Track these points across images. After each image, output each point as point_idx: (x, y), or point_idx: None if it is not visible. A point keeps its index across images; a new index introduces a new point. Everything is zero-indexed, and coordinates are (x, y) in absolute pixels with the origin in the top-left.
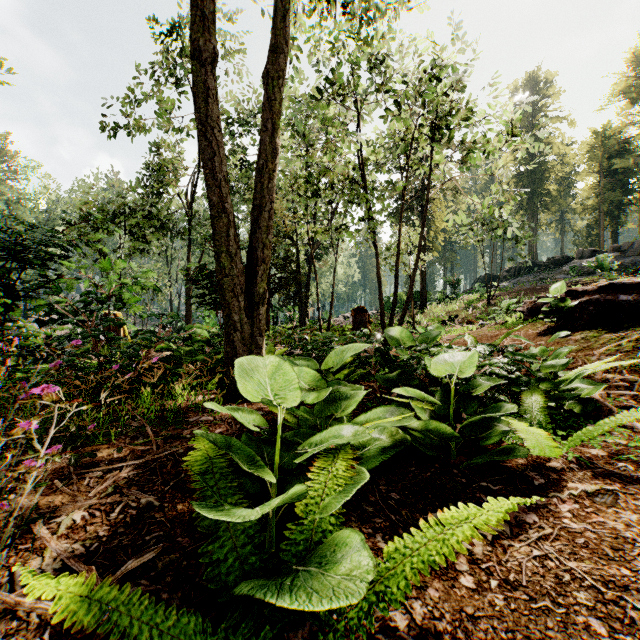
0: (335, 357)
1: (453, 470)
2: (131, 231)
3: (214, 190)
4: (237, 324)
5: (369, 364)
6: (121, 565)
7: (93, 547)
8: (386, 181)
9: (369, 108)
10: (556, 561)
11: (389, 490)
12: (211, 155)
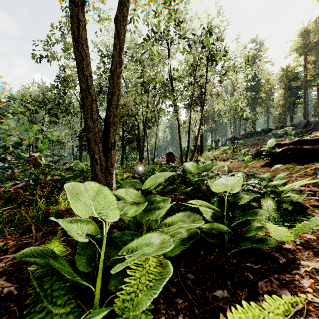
0: (151, 181)
1: (227, 253)
2: (49, 112)
3: (83, 81)
4: (97, 160)
5: (174, 183)
6: None
7: None
8: (183, 86)
9: (175, 52)
10: None
11: (187, 271)
12: (81, 60)
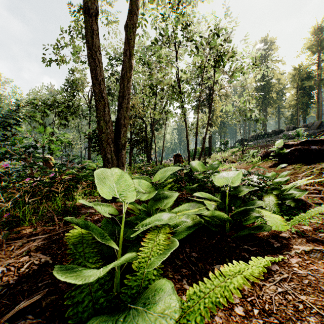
0: (160, 174)
1: (228, 239)
2: (58, 114)
3: (96, 86)
4: (109, 159)
5: (181, 181)
6: (18, 304)
7: (3, 291)
8: (191, 88)
9: (182, 53)
10: (292, 295)
11: (191, 251)
12: (95, 66)
